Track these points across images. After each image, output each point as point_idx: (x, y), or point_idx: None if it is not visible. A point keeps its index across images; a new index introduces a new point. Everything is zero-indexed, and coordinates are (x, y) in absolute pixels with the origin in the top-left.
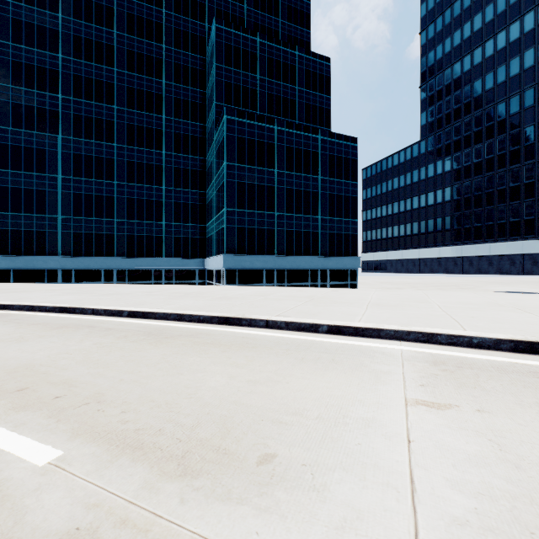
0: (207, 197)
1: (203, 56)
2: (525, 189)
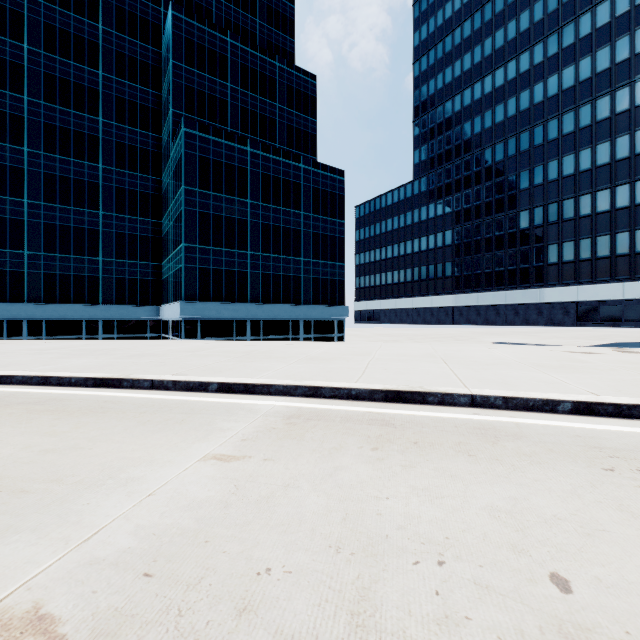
0: (163, 228)
1: (157, 49)
2: (509, 239)
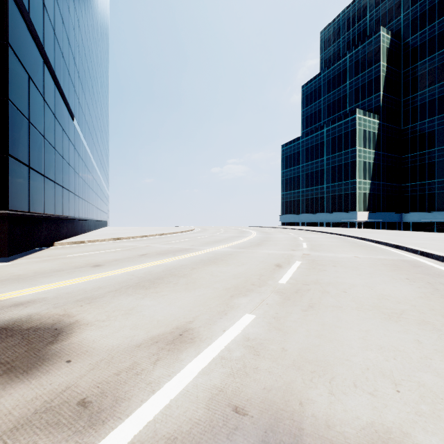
0: None
1: None
2: None
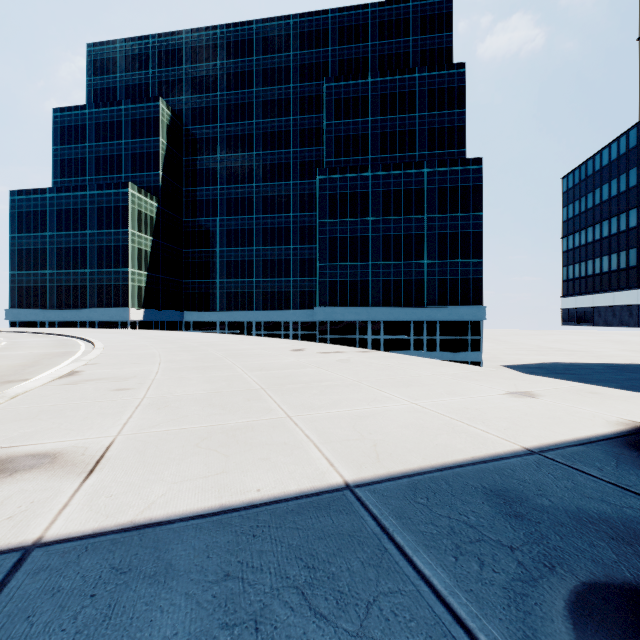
0: None
1: None
2: None
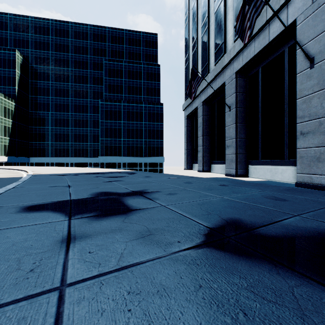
0: None
1: None
2: None
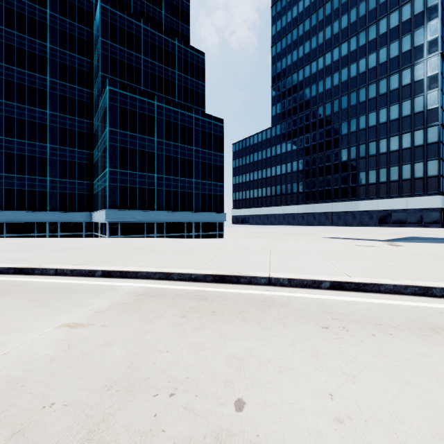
0: (94, 157)
1: (90, 29)
2: (334, 168)
